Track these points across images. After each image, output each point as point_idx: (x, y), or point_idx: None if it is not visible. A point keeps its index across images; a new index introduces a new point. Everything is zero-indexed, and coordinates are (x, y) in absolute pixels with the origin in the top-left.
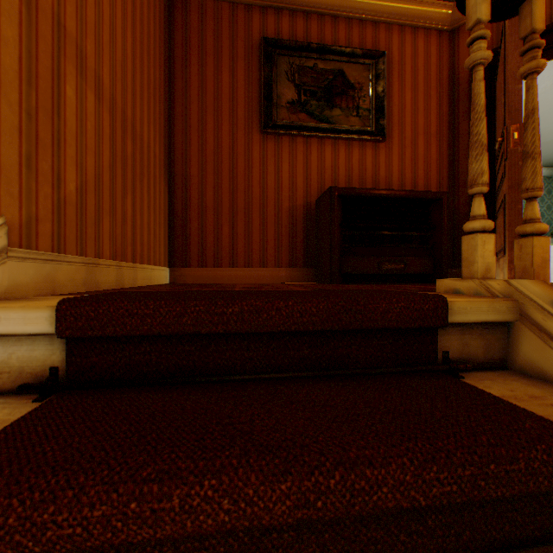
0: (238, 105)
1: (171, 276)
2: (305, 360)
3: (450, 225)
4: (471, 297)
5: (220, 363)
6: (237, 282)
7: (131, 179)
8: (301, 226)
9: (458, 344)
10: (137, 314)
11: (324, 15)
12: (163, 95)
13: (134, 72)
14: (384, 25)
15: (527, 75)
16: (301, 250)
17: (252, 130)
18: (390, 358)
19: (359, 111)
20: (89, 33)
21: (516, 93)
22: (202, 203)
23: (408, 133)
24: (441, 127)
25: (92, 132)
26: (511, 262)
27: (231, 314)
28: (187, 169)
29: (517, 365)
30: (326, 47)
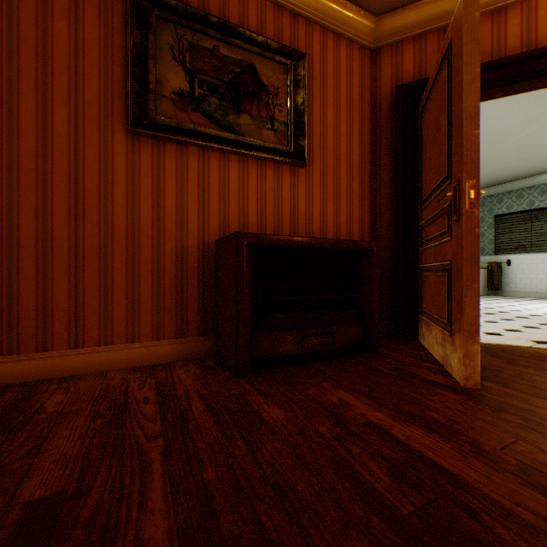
0: (87, 80)
1: None
2: None
3: None
4: None
5: None
6: (84, 371)
7: None
8: (195, 276)
9: None
10: None
11: None
12: None
13: None
14: (304, 20)
15: None
16: (196, 310)
17: (114, 125)
18: None
19: (274, 123)
20: None
21: (472, 140)
22: (10, 240)
23: (330, 159)
24: (363, 157)
25: None
26: (466, 355)
27: None
28: None
29: None
30: (231, 25)
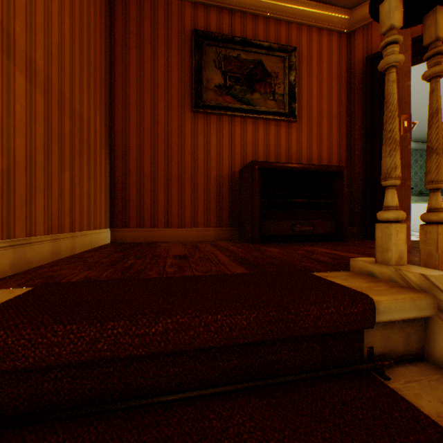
0: (173, 87)
1: (112, 236)
2: (234, 370)
3: (348, 191)
4: (391, 291)
5: (143, 382)
6: (171, 240)
7: (69, 154)
8: (226, 192)
9: (381, 338)
10: (42, 343)
11: (246, 13)
12: (104, 75)
13: (72, 54)
14: (295, 25)
15: (431, 78)
16: (227, 212)
17: (185, 109)
18: (318, 359)
19: (275, 96)
20: (18, 15)
21: (406, 89)
22: (140, 171)
23: (314, 115)
24: (340, 111)
25: (22, 113)
26: None
27: (154, 333)
28: (126, 141)
29: (435, 358)
30: (247, 40)
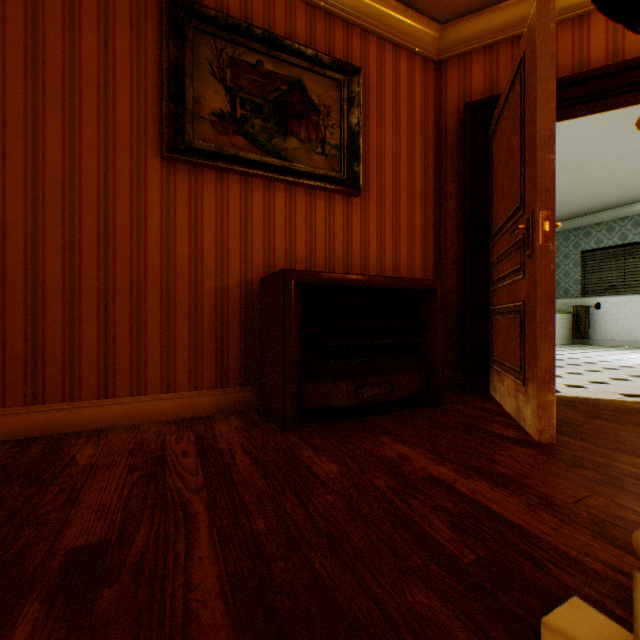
0: (118, 101)
1: None
2: None
3: None
4: None
5: None
6: (114, 424)
7: None
8: (236, 319)
9: None
10: None
11: None
12: None
13: None
14: (359, 30)
15: None
16: (238, 357)
17: (147, 151)
18: None
19: (325, 147)
20: None
21: (547, 166)
22: (35, 278)
23: (389, 188)
24: (426, 185)
25: None
26: (540, 406)
27: None
28: None
29: None
30: (277, 37)
